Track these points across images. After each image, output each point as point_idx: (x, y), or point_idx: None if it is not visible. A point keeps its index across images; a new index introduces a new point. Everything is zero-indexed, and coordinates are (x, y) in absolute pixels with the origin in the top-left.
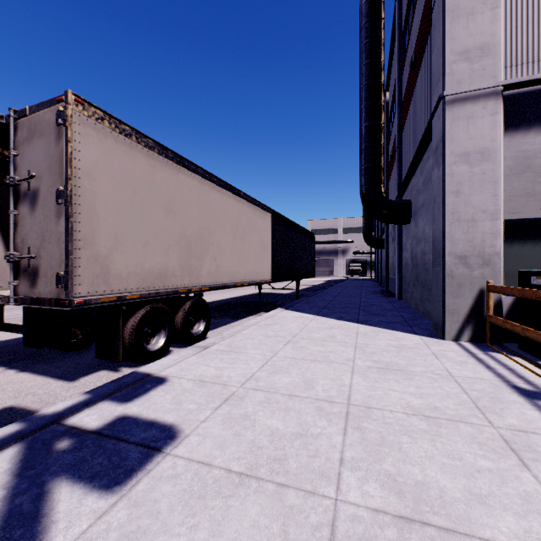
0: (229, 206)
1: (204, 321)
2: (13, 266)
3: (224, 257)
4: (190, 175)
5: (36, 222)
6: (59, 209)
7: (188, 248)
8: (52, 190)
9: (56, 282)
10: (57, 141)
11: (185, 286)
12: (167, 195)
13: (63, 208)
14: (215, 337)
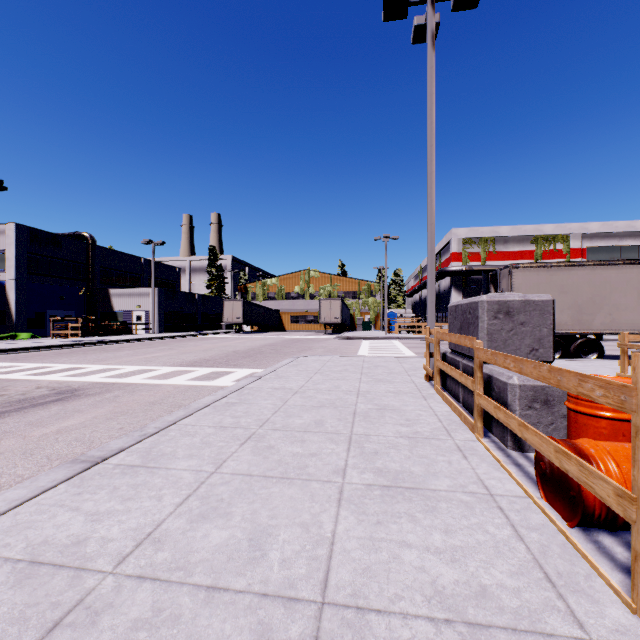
0: (631, 275)
1: (596, 353)
2: None
3: (622, 313)
4: (580, 269)
5: None
6: None
7: (579, 309)
8: None
9: None
10: (508, 280)
11: (575, 331)
12: (560, 285)
13: None
14: (589, 359)
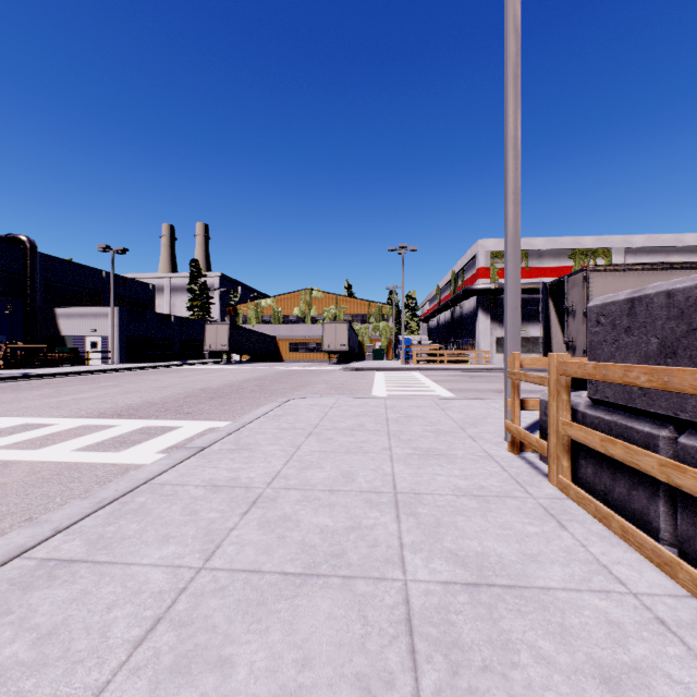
0: None
1: None
2: (565, 345)
3: None
4: (683, 273)
5: (574, 325)
6: (583, 319)
7: None
8: (580, 311)
9: (582, 353)
10: (582, 289)
11: None
12: None
13: (585, 319)
14: None
